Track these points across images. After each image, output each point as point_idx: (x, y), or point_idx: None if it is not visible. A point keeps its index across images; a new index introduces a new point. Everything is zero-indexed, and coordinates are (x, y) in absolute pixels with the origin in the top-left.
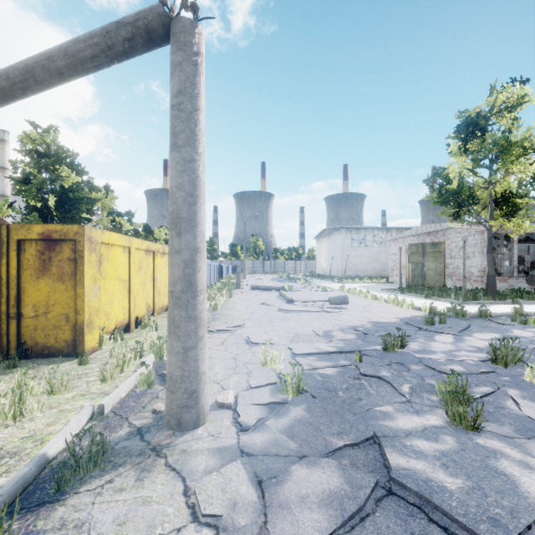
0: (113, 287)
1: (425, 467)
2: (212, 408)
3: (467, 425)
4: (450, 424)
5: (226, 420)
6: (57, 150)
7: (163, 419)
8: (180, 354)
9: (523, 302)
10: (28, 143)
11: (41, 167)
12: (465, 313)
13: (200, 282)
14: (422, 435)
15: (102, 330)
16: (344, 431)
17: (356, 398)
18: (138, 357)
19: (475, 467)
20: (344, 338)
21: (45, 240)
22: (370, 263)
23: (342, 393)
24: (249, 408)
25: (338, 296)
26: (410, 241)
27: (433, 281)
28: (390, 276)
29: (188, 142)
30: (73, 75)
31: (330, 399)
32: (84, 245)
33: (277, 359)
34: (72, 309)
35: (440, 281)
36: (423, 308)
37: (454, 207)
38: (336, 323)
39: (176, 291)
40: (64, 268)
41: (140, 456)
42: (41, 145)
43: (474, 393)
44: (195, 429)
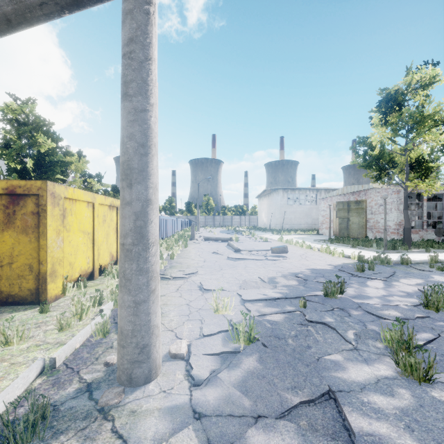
0: (77, 239)
1: (389, 431)
2: (165, 359)
3: (419, 376)
4: (401, 374)
5: (178, 372)
6: (34, 119)
7: (115, 372)
8: (131, 308)
9: (435, 250)
10: (8, 113)
11: (20, 134)
12: (389, 261)
13: (152, 234)
14: (377, 389)
15: (65, 279)
16: (299, 385)
17: (305, 346)
18: (96, 305)
19: (440, 429)
20: (287, 284)
21: (9, 195)
22: (303, 218)
23: (291, 340)
24: (202, 359)
25: (279, 246)
26: (337, 199)
27: (356, 233)
28: (320, 229)
29: (139, 91)
30: (22, 23)
31: (281, 348)
32: (47, 199)
33: (228, 306)
34: (35, 260)
35: (362, 233)
36: (352, 256)
37: (376, 170)
38: (279, 270)
39: (127, 243)
40: (28, 221)
41: (85, 419)
42: (20, 115)
43: (417, 339)
44: (146, 384)
